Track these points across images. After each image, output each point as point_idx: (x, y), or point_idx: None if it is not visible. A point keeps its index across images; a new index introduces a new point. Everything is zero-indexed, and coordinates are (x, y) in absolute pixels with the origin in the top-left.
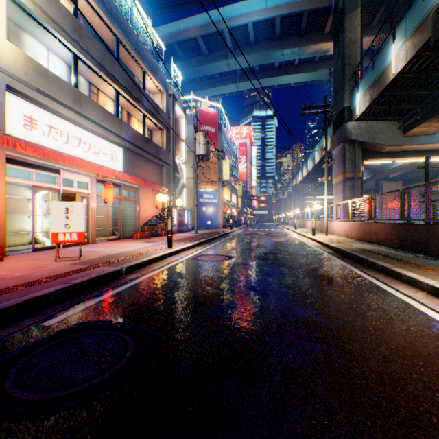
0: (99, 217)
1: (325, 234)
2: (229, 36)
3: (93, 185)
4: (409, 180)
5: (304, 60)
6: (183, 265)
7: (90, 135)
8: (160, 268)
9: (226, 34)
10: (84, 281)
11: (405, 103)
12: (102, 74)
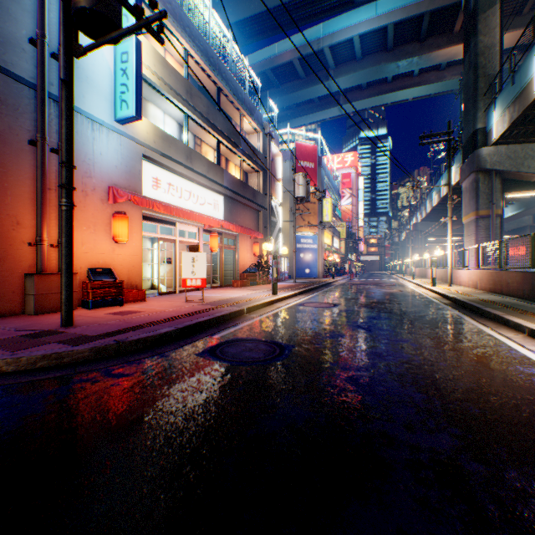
0: None
1: (449, 284)
2: (330, 54)
3: (200, 235)
4: None
5: (426, 68)
6: (291, 309)
7: (198, 187)
8: (272, 311)
9: (327, 53)
10: (222, 315)
11: None
12: (207, 127)
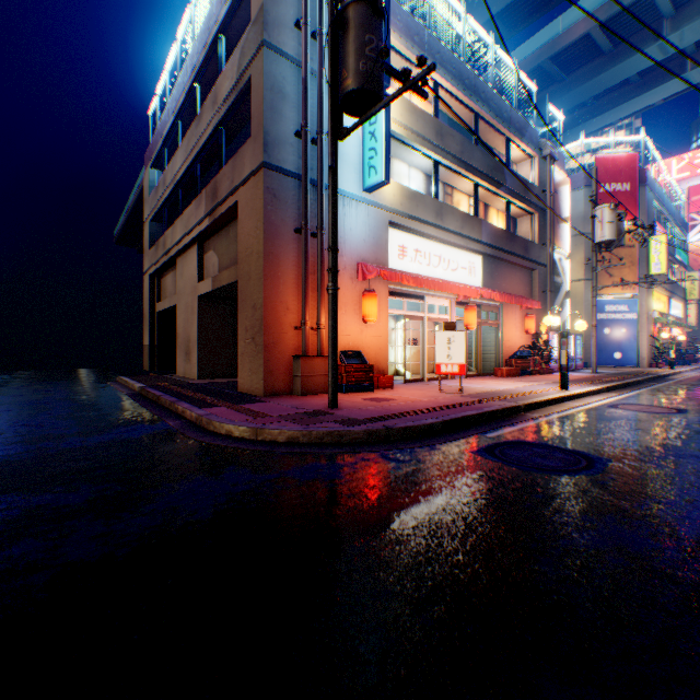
0: None
1: None
2: None
3: (451, 309)
4: None
5: None
6: (595, 411)
7: (448, 249)
8: (562, 411)
9: None
10: (492, 410)
11: None
12: (460, 171)
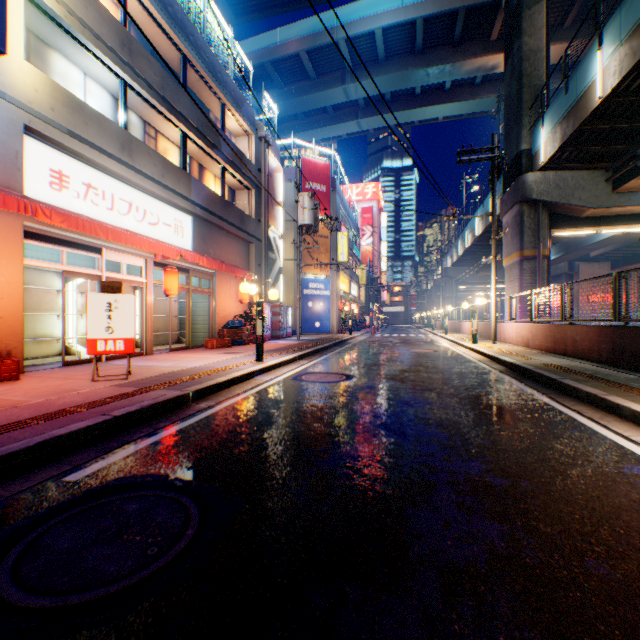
0: (158, 316)
1: (492, 342)
2: (347, 50)
3: (149, 270)
4: (621, 260)
5: (459, 82)
6: (279, 388)
7: (145, 197)
8: (244, 393)
9: (343, 47)
10: (130, 412)
11: (618, 143)
12: (162, 108)
